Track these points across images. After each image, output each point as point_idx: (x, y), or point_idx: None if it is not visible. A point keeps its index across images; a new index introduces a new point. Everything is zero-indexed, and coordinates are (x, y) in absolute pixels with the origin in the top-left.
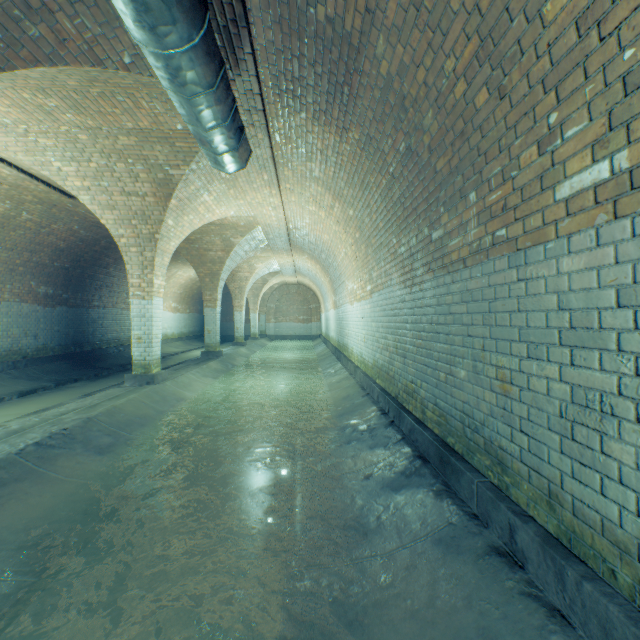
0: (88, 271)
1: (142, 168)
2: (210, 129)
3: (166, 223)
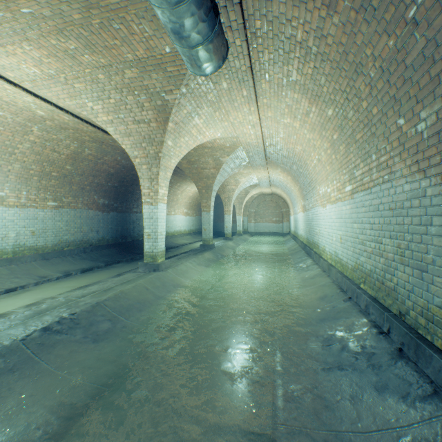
0: (129, 188)
1: (145, 98)
2: (177, 5)
3: (166, 144)
